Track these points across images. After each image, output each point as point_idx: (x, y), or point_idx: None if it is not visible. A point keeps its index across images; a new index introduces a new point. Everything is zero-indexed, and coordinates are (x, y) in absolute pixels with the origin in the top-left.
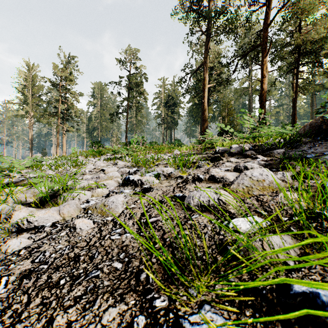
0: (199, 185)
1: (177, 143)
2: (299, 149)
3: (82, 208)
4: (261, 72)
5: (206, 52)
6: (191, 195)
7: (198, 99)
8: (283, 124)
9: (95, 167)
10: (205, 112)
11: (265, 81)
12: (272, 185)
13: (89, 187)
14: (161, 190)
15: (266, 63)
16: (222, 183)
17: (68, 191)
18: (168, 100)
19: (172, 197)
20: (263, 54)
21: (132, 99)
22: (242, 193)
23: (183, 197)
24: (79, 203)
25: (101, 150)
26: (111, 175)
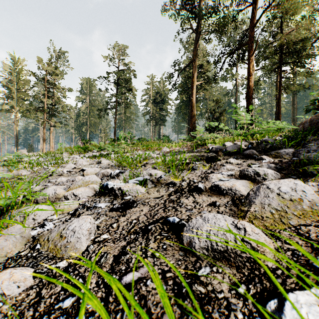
0: (198, 199)
1: (165, 139)
2: (308, 149)
3: (31, 238)
4: (248, 70)
5: (194, 50)
6: (193, 225)
7: (185, 97)
8: (267, 121)
9: (75, 166)
10: (193, 109)
11: (251, 79)
12: (316, 209)
13: (55, 197)
14: (147, 205)
15: (252, 62)
16: (229, 196)
17: (20, 207)
18: (157, 97)
19: (163, 222)
20: (250, 52)
21: (121, 95)
22: (272, 222)
23: (181, 225)
24: (28, 228)
25: (87, 146)
26: (88, 179)
